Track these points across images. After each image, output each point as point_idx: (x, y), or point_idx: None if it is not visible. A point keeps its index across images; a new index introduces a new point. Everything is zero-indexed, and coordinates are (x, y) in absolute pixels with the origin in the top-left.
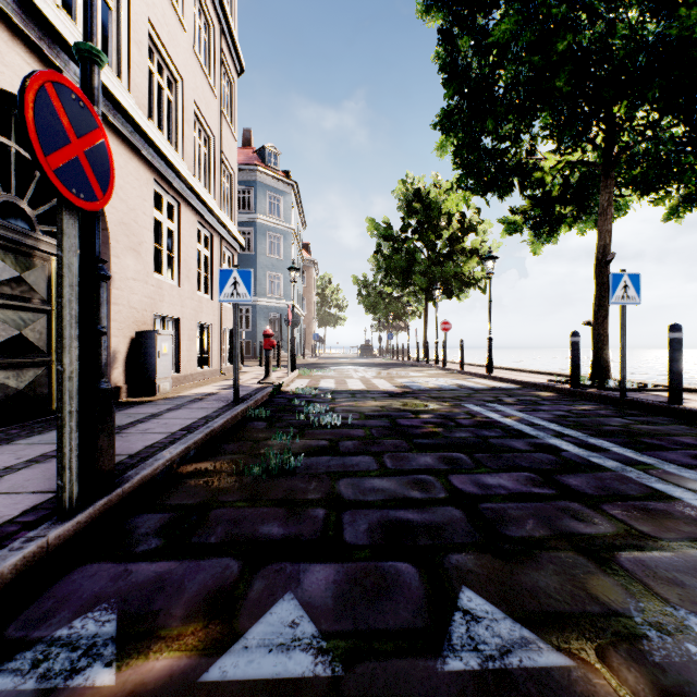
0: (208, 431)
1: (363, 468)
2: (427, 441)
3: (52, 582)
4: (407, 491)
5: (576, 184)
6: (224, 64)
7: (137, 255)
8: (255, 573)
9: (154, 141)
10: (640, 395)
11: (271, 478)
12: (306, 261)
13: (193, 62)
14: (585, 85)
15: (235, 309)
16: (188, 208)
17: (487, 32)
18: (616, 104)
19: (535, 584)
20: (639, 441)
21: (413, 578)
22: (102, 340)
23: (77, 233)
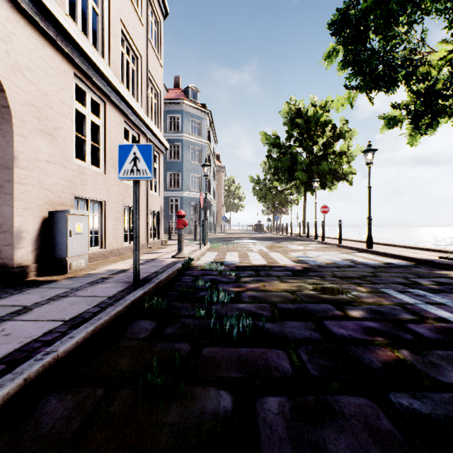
0: (34, 370)
1: None
2: (421, 406)
3: None
4: None
5: None
6: (152, 5)
7: (52, 139)
8: None
9: (67, 30)
10: None
11: None
12: (217, 167)
13: None
14: None
15: (135, 187)
16: (115, 108)
17: None
18: None
19: None
20: None
21: None
22: None
23: None
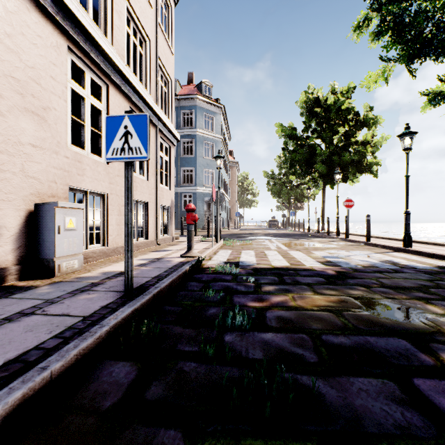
0: None
1: None
2: None
3: None
4: None
5: None
6: None
7: (40, 120)
8: None
9: None
10: None
11: None
12: (231, 163)
13: None
14: None
15: (127, 170)
16: (119, 93)
17: None
18: None
19: None
20: None
21: None
22: None
23: None
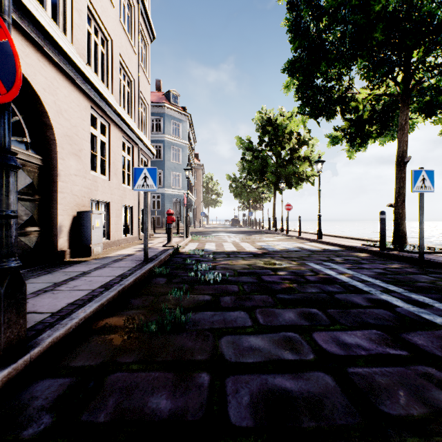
0: (120, 289)
1: (240, 324)
2: (287, 296)
3: None
4: (280, 351)
5: (380, 110)
6: (142, 33)
7: (78, 158)
8: None
9: (89, 78)
10: (432, 257)
11: (165, 335)
12: (196, 165)
13: (119, 28)
14: (393, 36)
15: (145, 196)
16: (116, 127)
17: (319, 5)
18: (416, 49)
19: None
20: None
21: None
22: (11, 223)
23: None
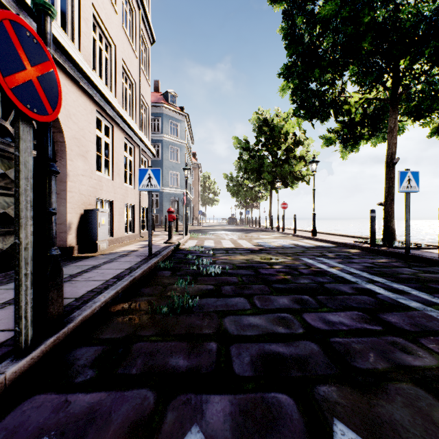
0: (131, 279)
1: (240, 308)
2: (282, 286)
3: (7, 413)
4: (275, 327)
5: (371, 113)
6: (142, 37)
7: (85, 159)
8: (167, 404)
9: (96, 84)
10: (418, 252)
11: (176, 316)
12: (194, 164)
13: (122, 34)
14: (381, 46)
15: (149, 195)
16: (119, 129)
17: (313, 13)
18: (402, 58)
19: (391, 416)
20: (428, 286)
21: (292, 410)
22: (53, 218)
23: (32, 138)
